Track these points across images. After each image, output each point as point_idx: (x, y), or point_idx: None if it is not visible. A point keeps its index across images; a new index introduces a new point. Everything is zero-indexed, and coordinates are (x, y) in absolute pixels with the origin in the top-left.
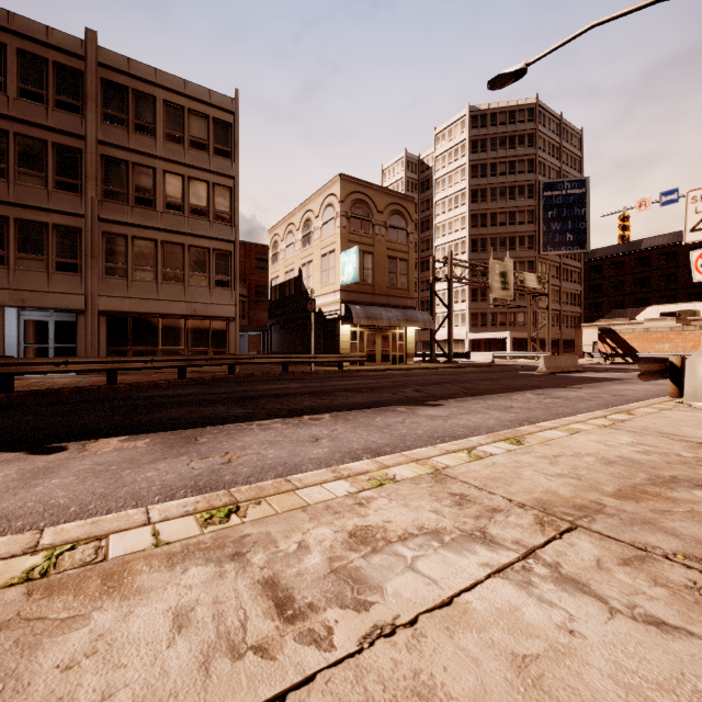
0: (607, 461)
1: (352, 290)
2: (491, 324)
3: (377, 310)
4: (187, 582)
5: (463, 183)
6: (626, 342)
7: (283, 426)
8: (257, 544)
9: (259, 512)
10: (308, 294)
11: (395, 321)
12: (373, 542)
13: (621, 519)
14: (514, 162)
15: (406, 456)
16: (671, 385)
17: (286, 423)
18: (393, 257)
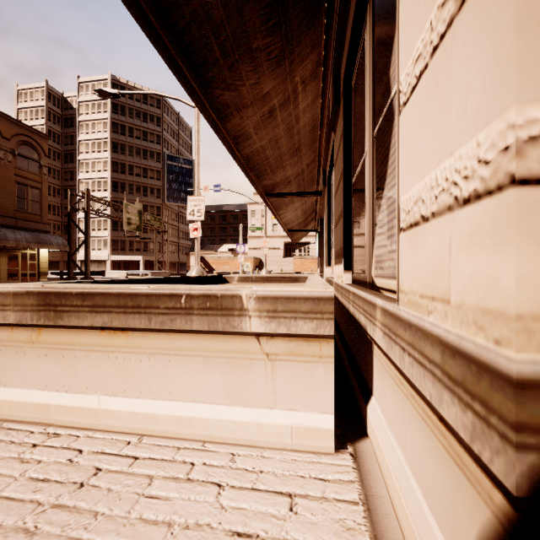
0: None
1: None
2: (130, 249)
3: (2, 231)
4: None
5: (105, 134)
6: (210, 265)
7: None
8: None
9: None
10: None
11: (24, 243)
12: None
13: None
14: (147, 133)
15: None
16: None
17: None
18: (23, 183)
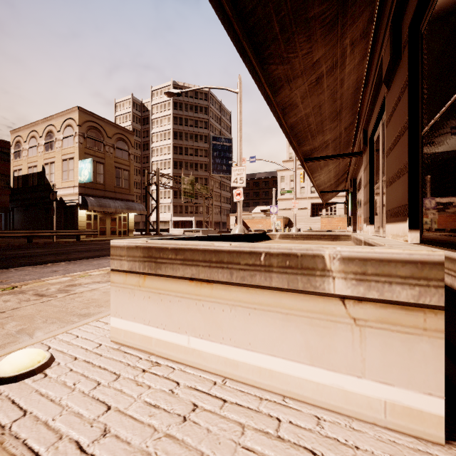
0: None
1: (88, 186)
2: (185, 212)
3: (107, 201)
4: (4, 298)
5: (169, 126)
6: (246, 224)
7: (33, 268)
8: (29, 291)
9: (28, 286)
10: (51, 186)
11: (120, 209)
12: (75, 285)
13: None
14: (198, 121)
15: (99, 270)
16: None
17: (35, 267)
18: (119, 167)
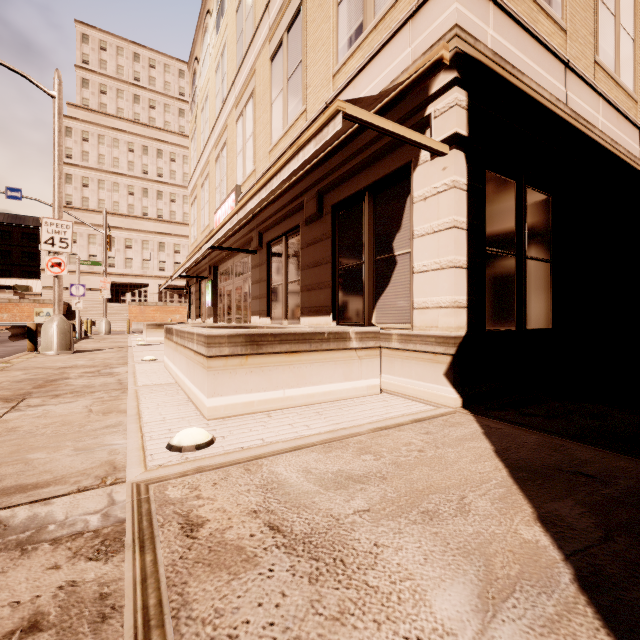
0: (18, 381)
1: None
2: None
3: None
4: None
5: None
6: None
7: None
8: None
9: None
10: None
11: None
12: None
13: (43, 392)
14: None
15: None
16: (30, 343)
17: None
18: None
